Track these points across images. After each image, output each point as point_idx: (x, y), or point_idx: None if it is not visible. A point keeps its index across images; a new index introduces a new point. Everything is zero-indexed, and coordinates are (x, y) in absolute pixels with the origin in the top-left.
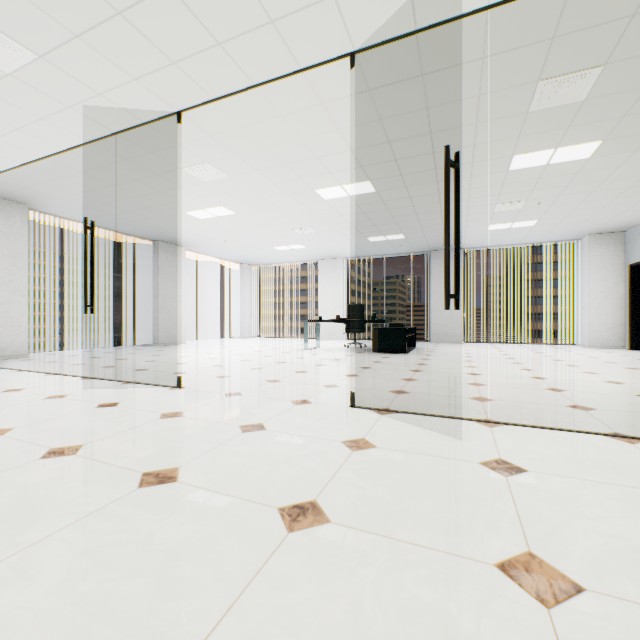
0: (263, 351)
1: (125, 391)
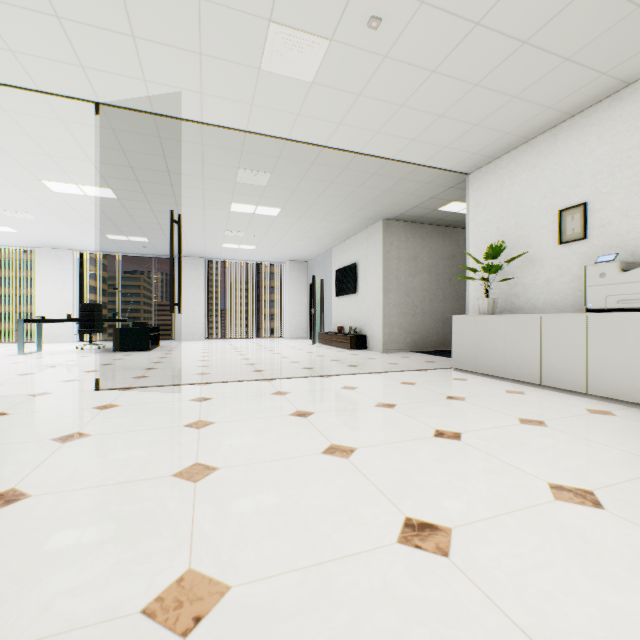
0: None
1: None
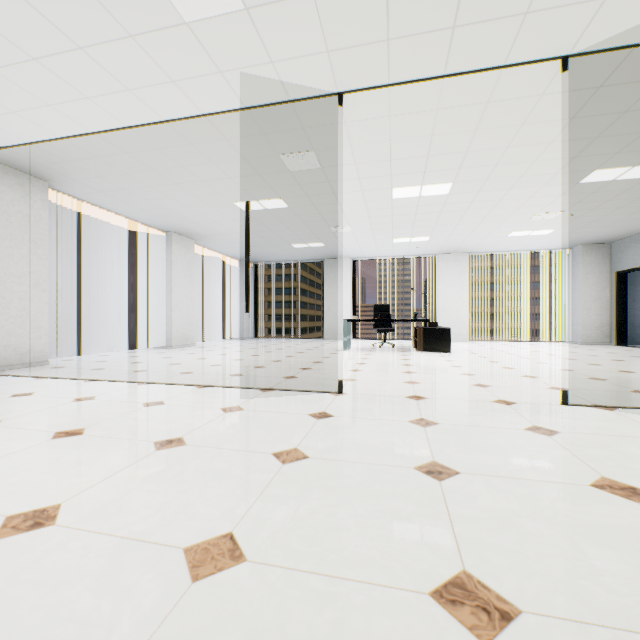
0: (306, 352)
1: (292, 399)
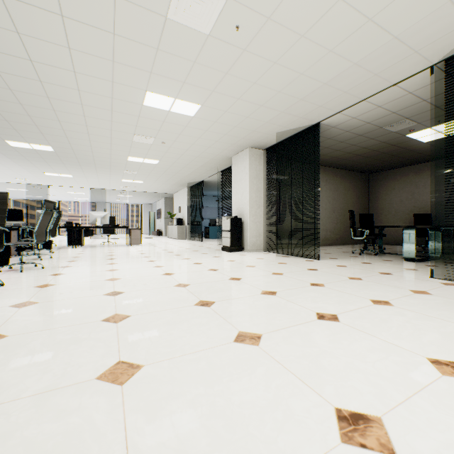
0: None
1: None
